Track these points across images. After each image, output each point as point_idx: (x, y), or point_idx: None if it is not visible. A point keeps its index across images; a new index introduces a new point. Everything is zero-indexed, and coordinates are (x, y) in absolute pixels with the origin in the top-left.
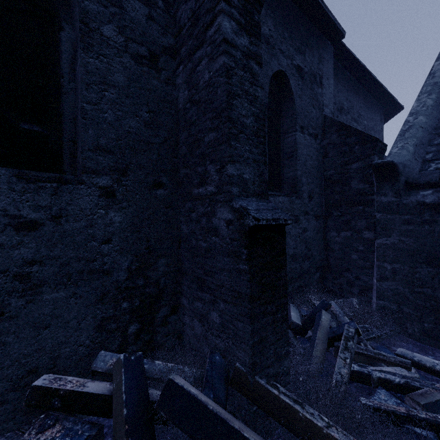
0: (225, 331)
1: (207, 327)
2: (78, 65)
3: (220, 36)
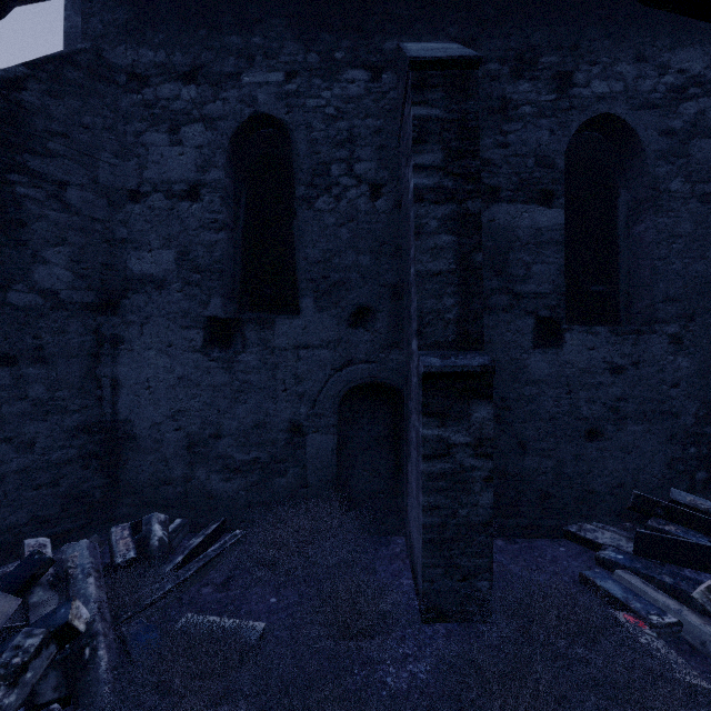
0: None
1: None
2: (645, 227)
3: None
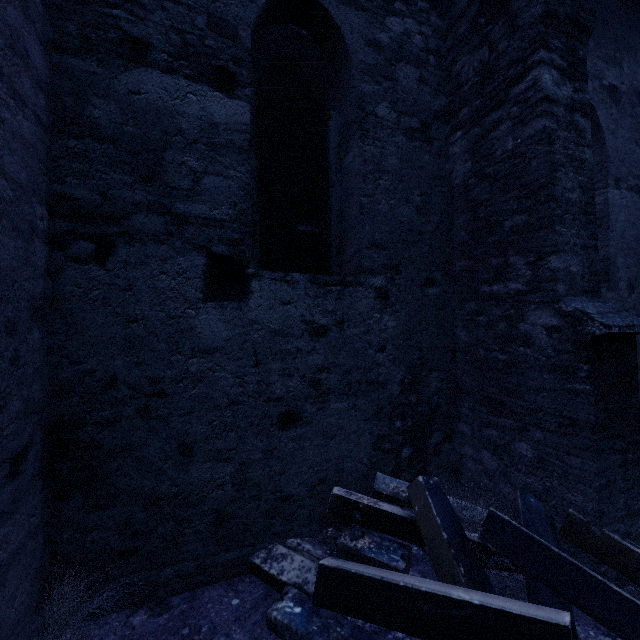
0: (545, 467)
1: (509, 461)
2: (353, 155)
3: (537, 93)
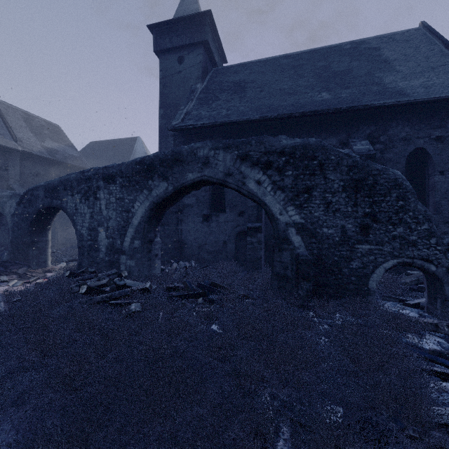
0: None
1: None
2: None
3: None
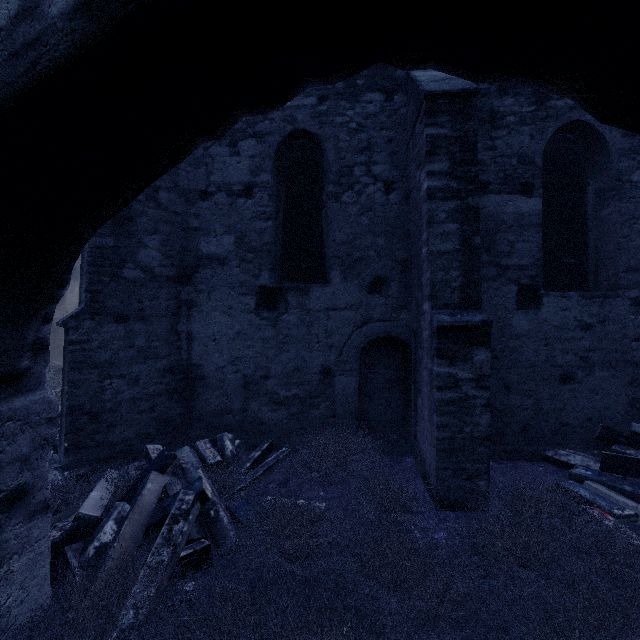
0: None
1: None
2: (610, 211)
3: None
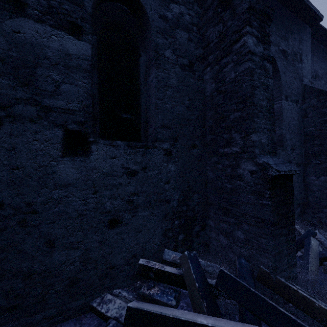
0: (249, 244)
1: (232, 240)
2: (152, 77)
3: (245, 49)
